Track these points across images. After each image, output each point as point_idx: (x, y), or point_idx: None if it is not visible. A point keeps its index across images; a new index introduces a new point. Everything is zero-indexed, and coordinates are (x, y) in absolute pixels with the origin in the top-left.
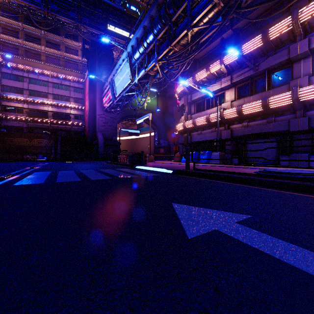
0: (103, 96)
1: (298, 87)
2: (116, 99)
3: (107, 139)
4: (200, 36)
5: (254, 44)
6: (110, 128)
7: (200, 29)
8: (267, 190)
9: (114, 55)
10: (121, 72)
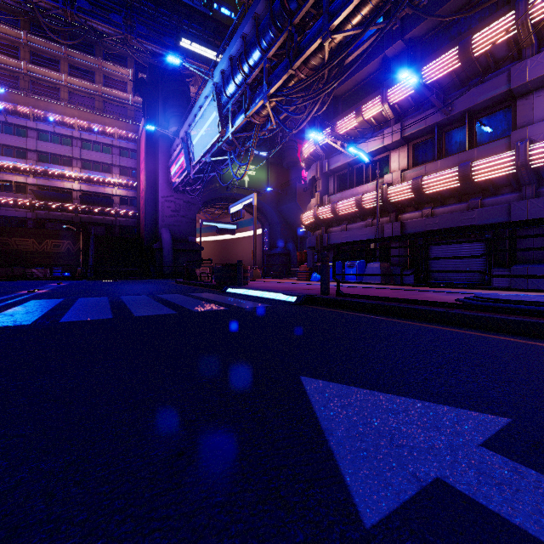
0: (171, 164)
1: (528, 142)
2: (193, 168)
3: (179, 239)
4: (346, 49)
5: (444, 65)
6: (183, 221)
7: (346, 37)
8: (499, 340)
9: (192, 93)
10: (203, 120)
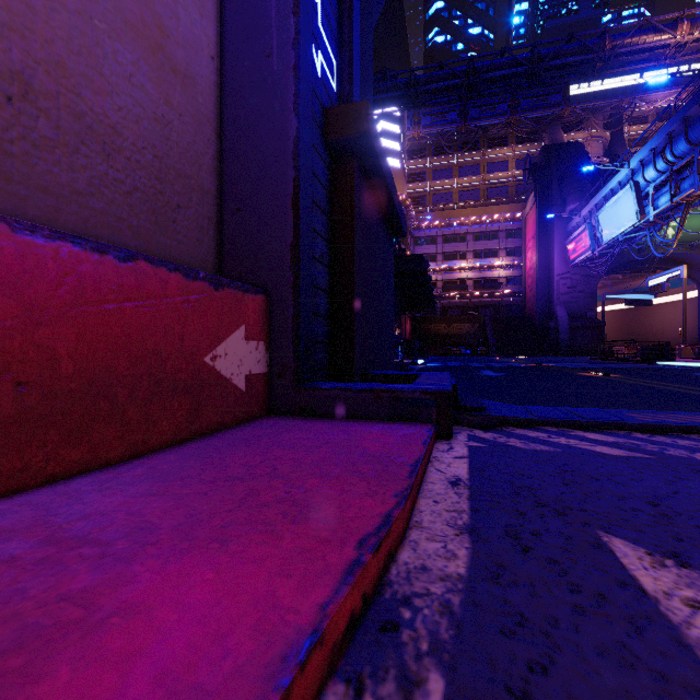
0: (568, 242)
1: None
2: (598, 245)
3: (575, 316)
4: None
5: None
6: (580, 297)
7: None
8: None
9: (582, 139)
10: (616, 205)
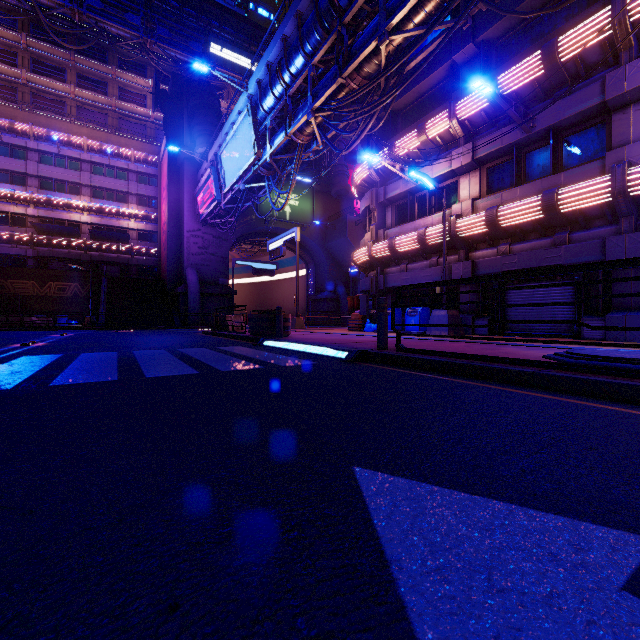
0: (198, 192)
1: (626, 165)
2: (224, 197)
3: (207, 282)
4: (407, 53)
5: (525, 72)
6: (213, 260)
7: (406, 39)
8: (606, 410)
9: (223, 108)
10: (236, 139)
